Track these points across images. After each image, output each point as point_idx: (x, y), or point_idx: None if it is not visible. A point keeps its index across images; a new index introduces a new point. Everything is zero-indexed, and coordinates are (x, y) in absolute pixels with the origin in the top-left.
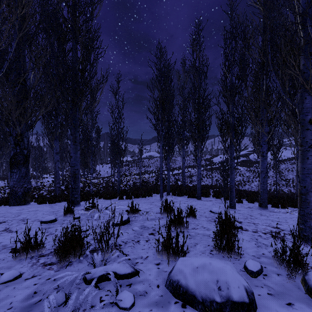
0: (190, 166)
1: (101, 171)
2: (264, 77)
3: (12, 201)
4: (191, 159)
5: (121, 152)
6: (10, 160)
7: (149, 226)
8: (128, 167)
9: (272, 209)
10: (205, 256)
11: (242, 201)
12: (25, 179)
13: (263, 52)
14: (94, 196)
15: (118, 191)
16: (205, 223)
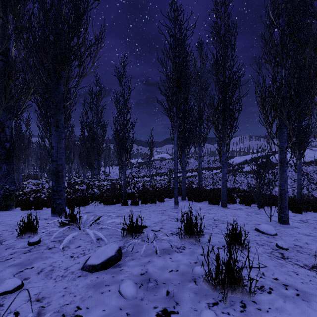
0: (205, 169)
1: (111, 173)
2: None
3: None
4: (205, 160)
5: (127, 148)
6: None
7: (158, 276)
8: (138, 169)
9: None
10: None
11: None
12: (7, 178)
13: None
14: (95, 200)
15: (124, 194)
16: (272, 265)
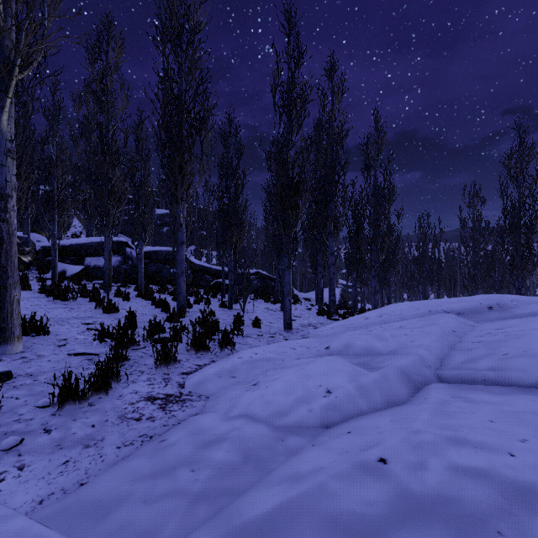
0: None
1: None
2: None
3: None
4: None
5: None
6: None
7: None
8: None
9: None
10: None
11: None
12: None
13: None
14: None
15: None
16: None
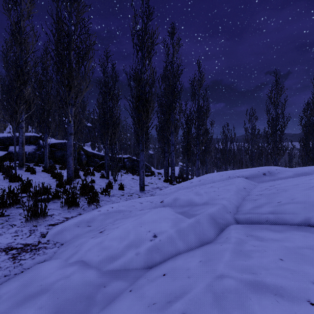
0: None
1: None
2: None
3: None
4: None
5: None
6: None
7: None
8: None
9: None
10: None
11: None
12: None
13: None
14: None
15: None
16: None
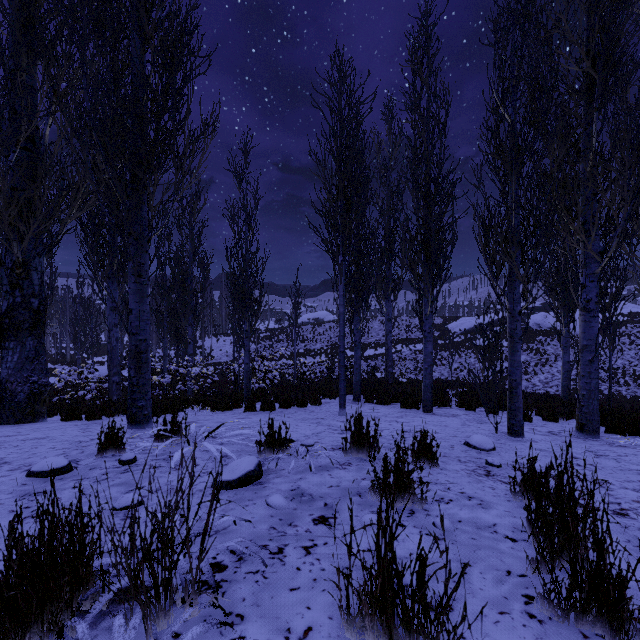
0: (401, 341)
1: (215, 350)
2: (594, 116)
3: (5, 413)
4: (402, 325)
5: (251, 306)
6: (1, 320)
7: (314, 491)
8: (270, 343)
9: (612, 439)
10: (518, 630)
11: (529, 416)
12: (35, 363)
13: (591, 58)
14: (193, 402)
15: (246, 392)
16: (466, 481)
